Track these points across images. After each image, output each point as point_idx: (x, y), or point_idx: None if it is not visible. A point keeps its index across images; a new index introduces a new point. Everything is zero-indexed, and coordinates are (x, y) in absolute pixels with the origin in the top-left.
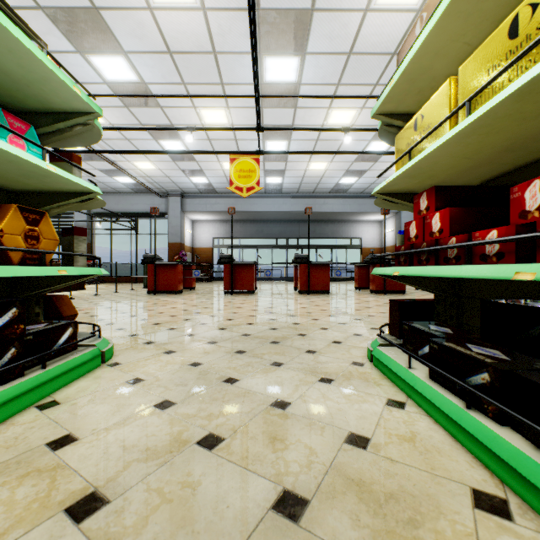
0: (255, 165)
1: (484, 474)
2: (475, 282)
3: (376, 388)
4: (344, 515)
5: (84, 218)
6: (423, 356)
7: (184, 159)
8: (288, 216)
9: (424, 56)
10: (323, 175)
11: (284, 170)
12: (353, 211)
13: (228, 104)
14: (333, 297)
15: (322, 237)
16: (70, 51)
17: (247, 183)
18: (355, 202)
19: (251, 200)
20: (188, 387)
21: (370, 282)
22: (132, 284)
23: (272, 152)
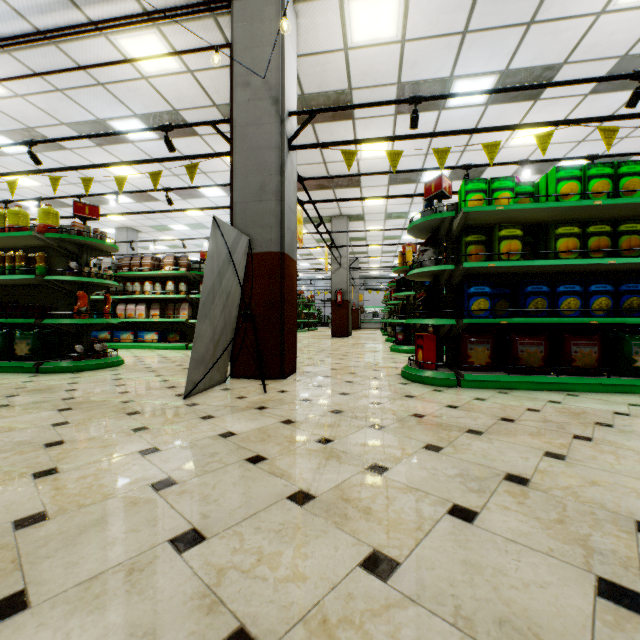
0: None
1: None
2: None
3: None
4: None
5: None
6: None
7: None
8: None
9: None
10: None
11: None
12: None
13: None
14: None
15: None
16: None
17: None
18: None
19: None
20: None
21: None
22: None
23: None
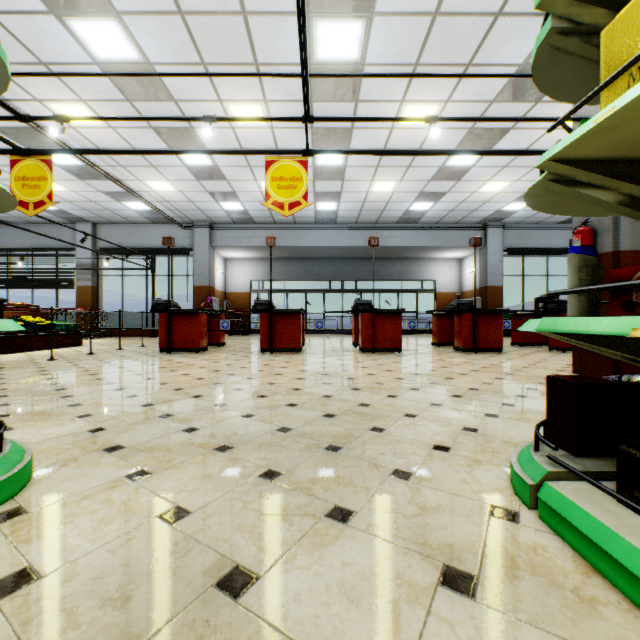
0: (301, 171)
1: None
2: None
3: (595, 620)
4: None
5: (88, 256)
6: None
7: (211, 176)
8: (345, 253)
9: None
10: (390, 200)
11: (340, 193)
12: (426, 246)
13: (265, 96)
14: (408, 357)
15: (387, 279)
16: (40, 10)
17: (290, 196)
18: (429, 234)
19: (297, 232)
20: (126, 614)
21: (455, 336)
22: (148, 338)
23: (325, 151)
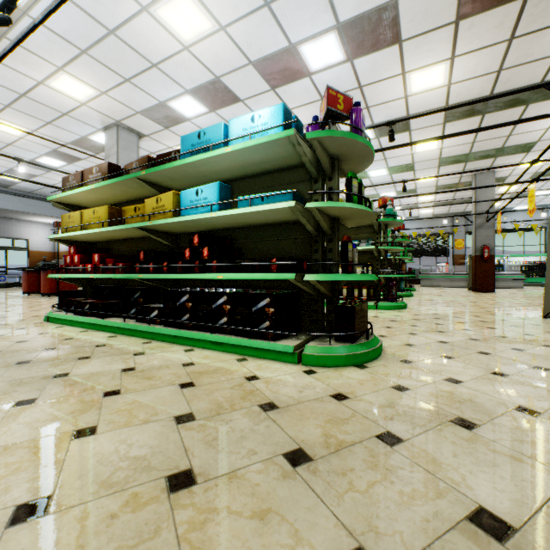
0: None
1: (86, 329)
2: (98, 280)
3: (51, 326)
4: (42, 339)
5: None
6: (73, 310)
7: None
8: None
9: (73, 196)
10: None
11: None
12: (18, 210)
13: None
14: None
15: None
16: None
17: None
18: (21, 200)
19: None
20: None
21: (43, 286)
22: None
23: None
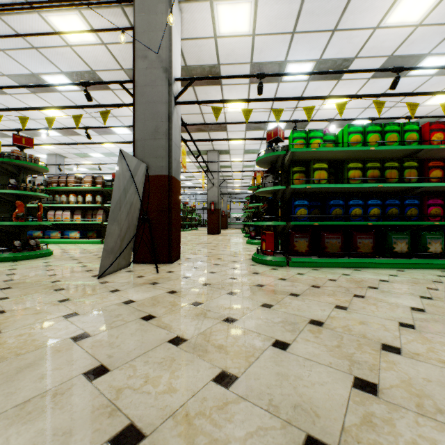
0: None
1: None
2: None
3: None
4: None
5: None
6: None
7: None
8: None
9: None
10: None
11: None
12: None
13: None
14: None
15: None
16: None
17: None
18: None
19: None
20: None
21: None
22: None
23: None
